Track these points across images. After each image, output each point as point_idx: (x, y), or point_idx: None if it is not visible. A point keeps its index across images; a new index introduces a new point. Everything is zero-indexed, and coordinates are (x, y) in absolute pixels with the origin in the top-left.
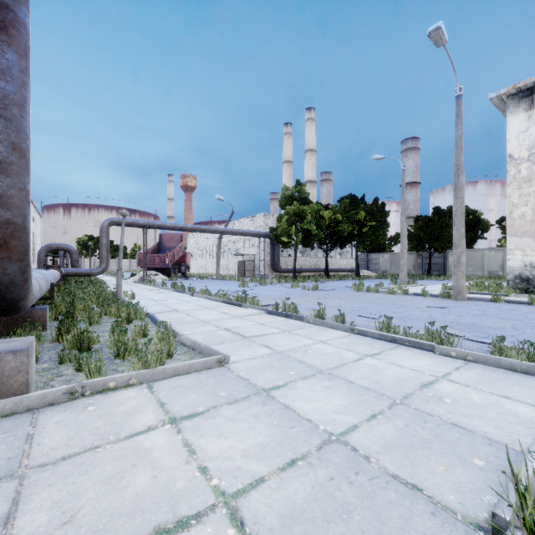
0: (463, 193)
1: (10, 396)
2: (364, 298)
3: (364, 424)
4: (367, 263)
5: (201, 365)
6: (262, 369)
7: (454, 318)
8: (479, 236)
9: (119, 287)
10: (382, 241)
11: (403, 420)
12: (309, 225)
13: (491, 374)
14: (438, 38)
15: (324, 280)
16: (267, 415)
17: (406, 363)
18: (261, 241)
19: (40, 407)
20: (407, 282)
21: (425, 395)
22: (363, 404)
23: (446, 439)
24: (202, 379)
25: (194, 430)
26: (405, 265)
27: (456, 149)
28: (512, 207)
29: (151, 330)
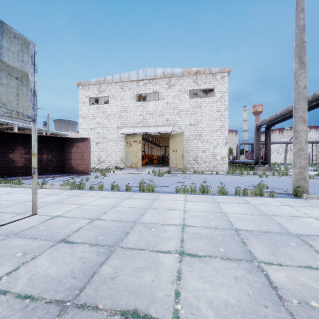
0: None
1: (274, 171)
2: None
3: None
4: None
5: None
6: None
7: None
8: None
9: None
10: None
11: None
12: None
13: None
14: None
15: None
16: None
17: None
18: (313, 145)
19: (276, 172)
20: None
21: None
22: None
23: None
24: None
25: None
26: None
27: None
28: None
29: None
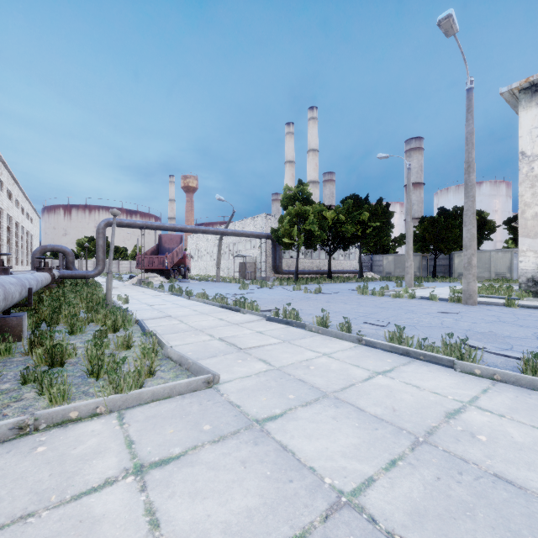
0: (474, 191)
1: None
2: (369, 302)
3: (382, 475)
4: (370, 265)
5: (185, 387)
6: (257, 392)
7: (468, 325)
8: (485, 237)
9: (109, 292)
10: (386, 242)
11: (431, 470)
12: (312, 226)
13: (526, 399)
14: (448, 27)
15: (327, 282)
16: (258, 461)
17: (424, 383)
18: (262, 242)
19: None
20: (413, 284)
21: (453, 430)
22: (378, 443)
23: (492, 501)
24: (185, 406)
25: (163, 485)
26: (411, 267)
27: (466, 145)
28: (525, 207)
29: (138, 340)
